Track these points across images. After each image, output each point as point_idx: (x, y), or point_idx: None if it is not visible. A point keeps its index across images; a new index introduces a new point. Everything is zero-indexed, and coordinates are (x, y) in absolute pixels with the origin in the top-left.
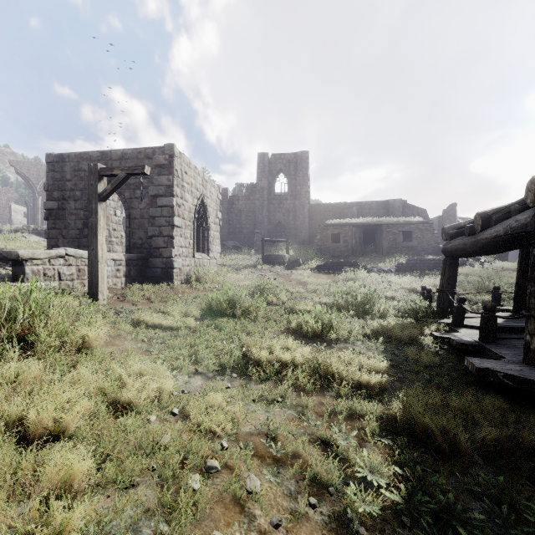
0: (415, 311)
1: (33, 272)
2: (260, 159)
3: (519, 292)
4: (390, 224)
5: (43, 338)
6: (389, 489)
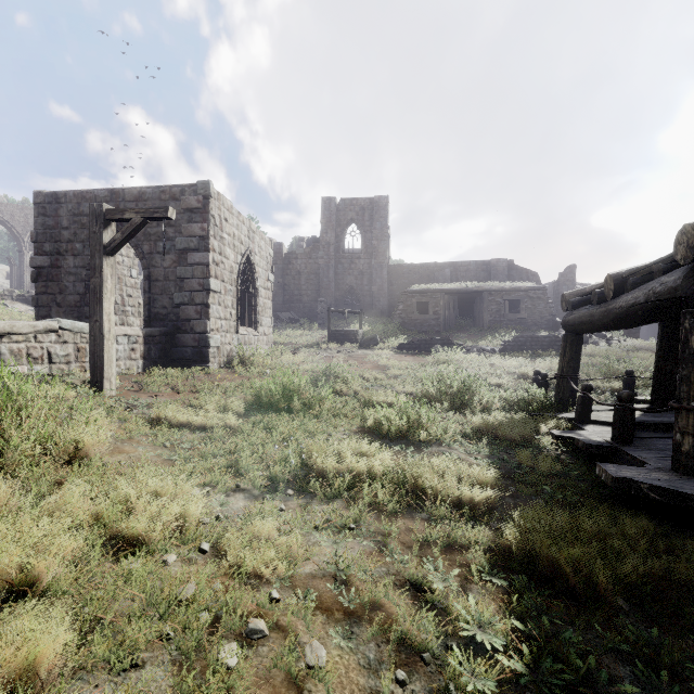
0: (528, 402)
1: (11, 351)
2: (325, 205)
3: (659, 377)
4: (493, 291)
5: (14, 444)
6: (505, 652)
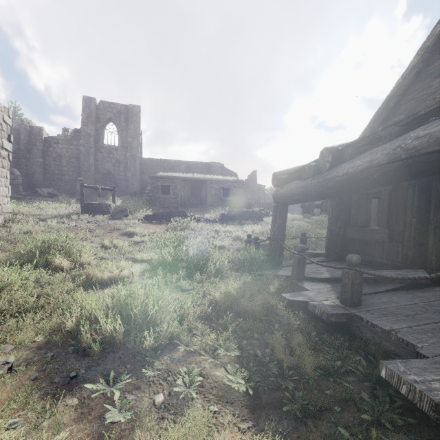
0: (250, 262)
1: None
2: (86, 102)
3: (331, 237)
4: (213, 180)
5: None
6: None
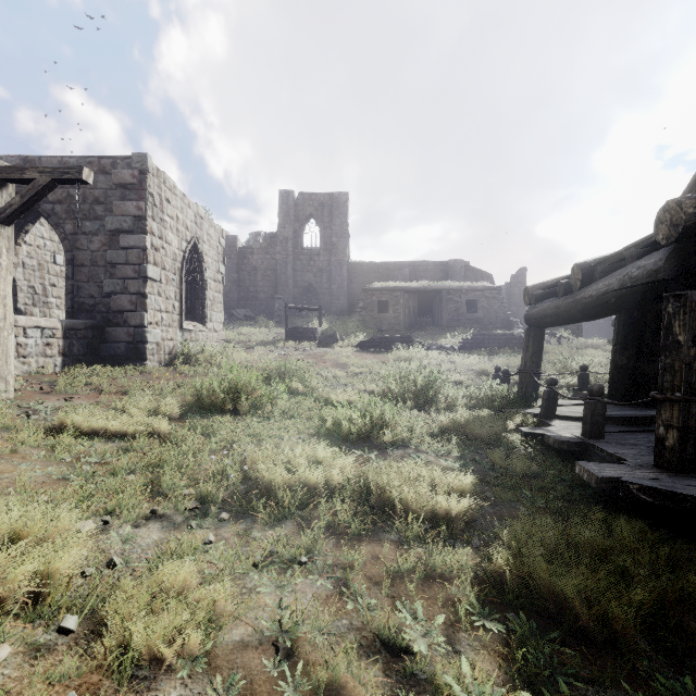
0: (492, 399)
1: None
2: (283, 198)
3: (616, 371)
4: (451, 290)
5: None
6: None
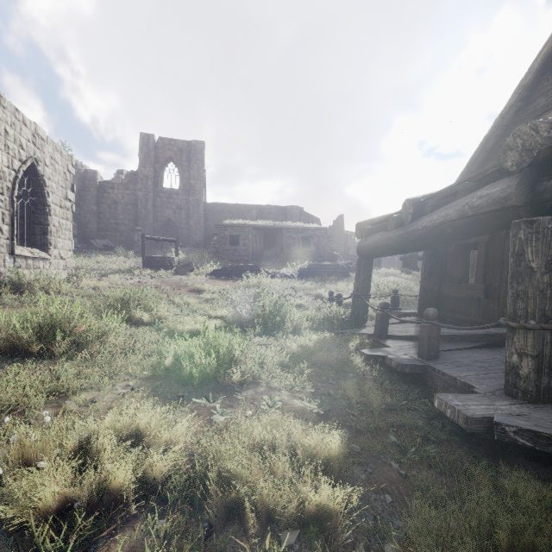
0: (330, 321)
1: None
2: (143, 140)
3: (424, 294)
4: (290, 228)
5: None
6: None
